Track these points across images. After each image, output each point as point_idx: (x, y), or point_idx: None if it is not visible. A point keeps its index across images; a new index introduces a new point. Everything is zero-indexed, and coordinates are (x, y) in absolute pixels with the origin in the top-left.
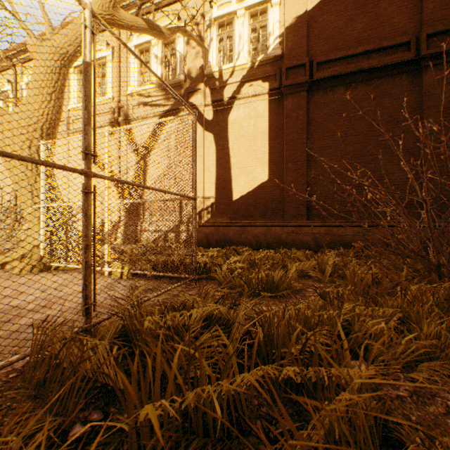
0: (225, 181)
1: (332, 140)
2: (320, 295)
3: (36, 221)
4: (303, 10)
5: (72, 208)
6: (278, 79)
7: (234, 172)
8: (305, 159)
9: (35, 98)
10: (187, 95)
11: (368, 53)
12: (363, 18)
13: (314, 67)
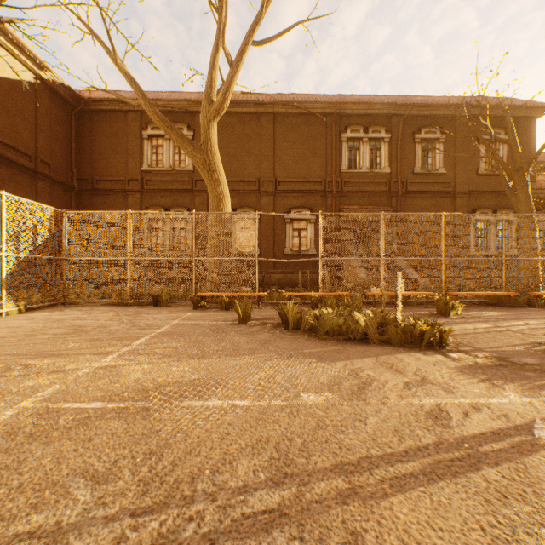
0: None
1: None
2: None
3: None
4: None
5: None
6: None
7: None
8: None
9: None
10: None
11: (10, 147)
12: (7, 118)
13: None
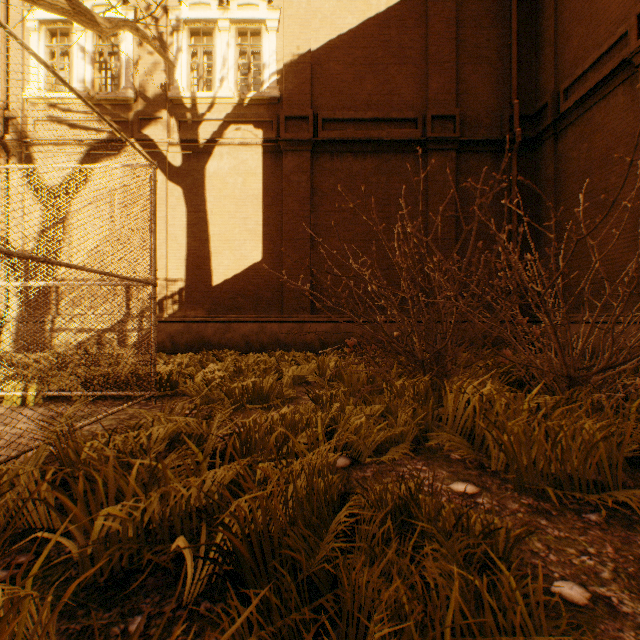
0: (201, 258)
1: (340, 218)
2: (313, 400)
3: None
4: (306, 48)
5: None
6: (276, 129)
7: (215, 246)
8: (309, 237)
9: None
10: (139, 123)
11: (378, 122)
12: (373, 79)
13: (320, 124)
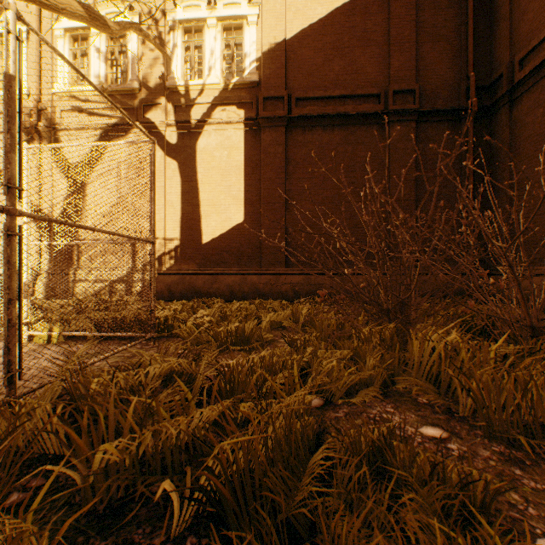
0: (193, 220)
1: (310, 183)
2: (288, 343)
3: None
4: (282, 37)
5: None
6: (255, 109)
7: (204, 210)
8: (284, 201)
9: None
10: (143, 109)
11: (344, 98)
12: (340, 61)
13: (293, 103)
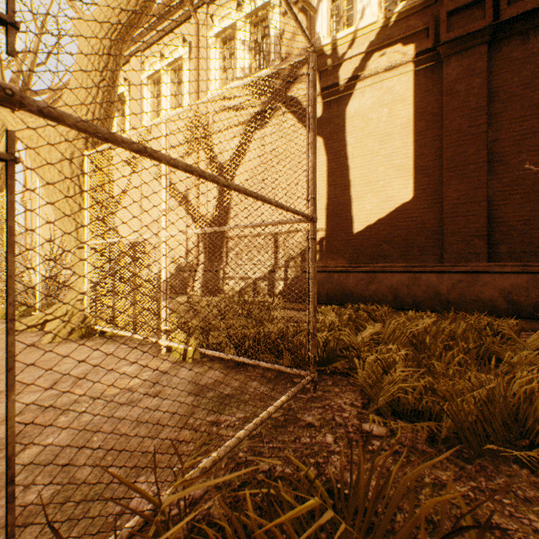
0: (341, 205)
1: None
2: None
3: (81, 265)
4: None
5: (120, 245)
6: (432, 35)
7: (355, 191)
8: (484, 159)
9: (77, 92)
10: (284, 87)
11: None
12: None
13: (502, 0)
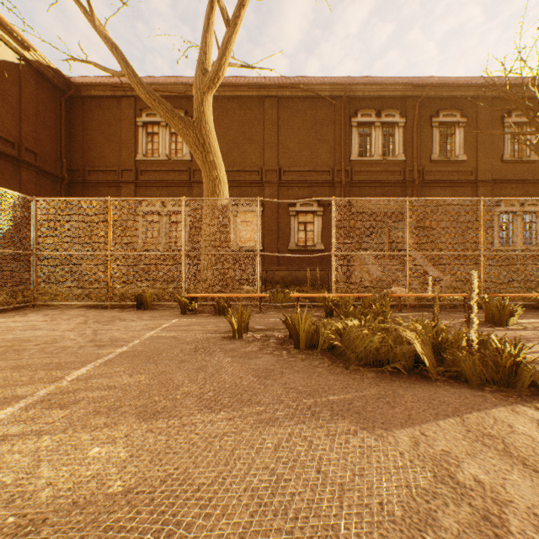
0: None
1: None
2: None
3: None
4: None
5: None
6: None
7: None
8: None
9: None
10: None
11: None
12: None
13: None
